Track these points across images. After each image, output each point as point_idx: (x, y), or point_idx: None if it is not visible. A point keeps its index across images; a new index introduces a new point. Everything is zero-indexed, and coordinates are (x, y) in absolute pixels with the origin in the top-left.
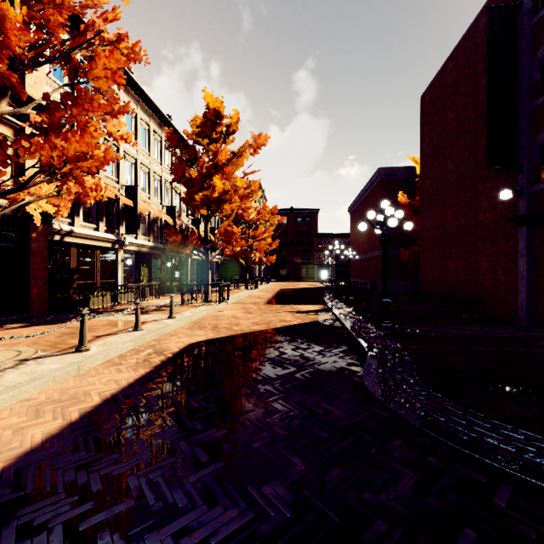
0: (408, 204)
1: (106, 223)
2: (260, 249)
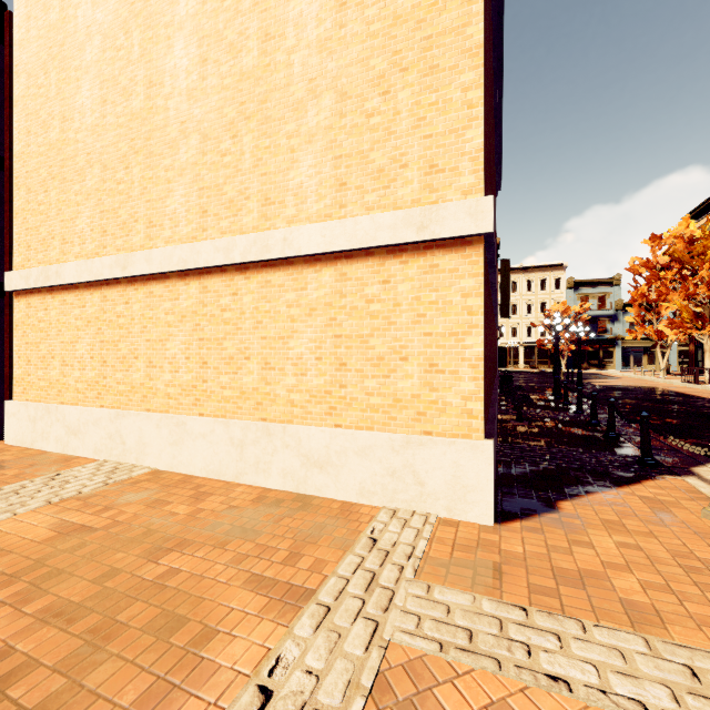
0: None
1: None
2: None
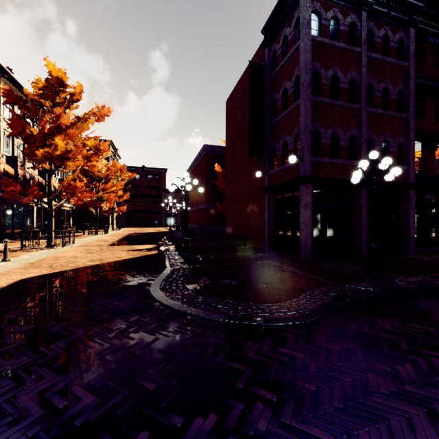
0: (221, 172)
1: None
2: (110, 200)
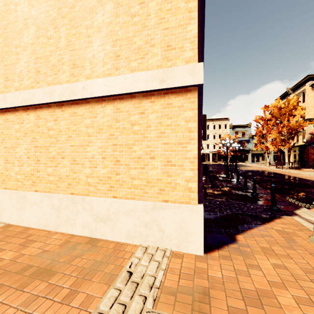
0: None
1: None
2: None
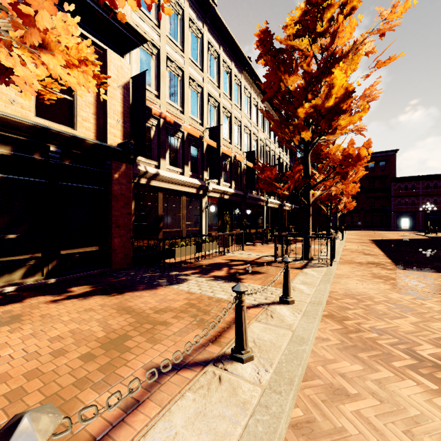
0: None
1: (191, 167)
2: (347, 193)
